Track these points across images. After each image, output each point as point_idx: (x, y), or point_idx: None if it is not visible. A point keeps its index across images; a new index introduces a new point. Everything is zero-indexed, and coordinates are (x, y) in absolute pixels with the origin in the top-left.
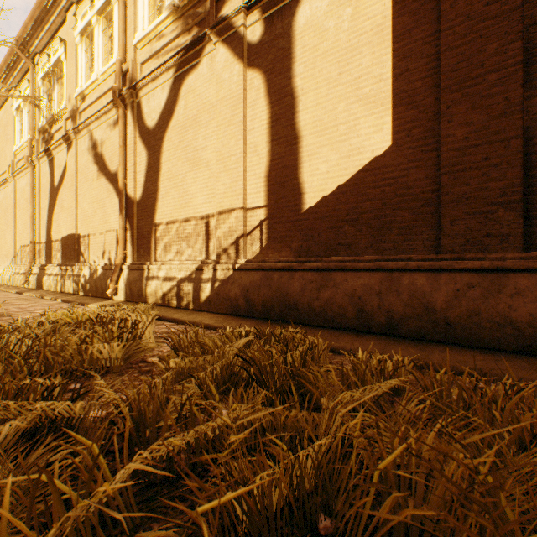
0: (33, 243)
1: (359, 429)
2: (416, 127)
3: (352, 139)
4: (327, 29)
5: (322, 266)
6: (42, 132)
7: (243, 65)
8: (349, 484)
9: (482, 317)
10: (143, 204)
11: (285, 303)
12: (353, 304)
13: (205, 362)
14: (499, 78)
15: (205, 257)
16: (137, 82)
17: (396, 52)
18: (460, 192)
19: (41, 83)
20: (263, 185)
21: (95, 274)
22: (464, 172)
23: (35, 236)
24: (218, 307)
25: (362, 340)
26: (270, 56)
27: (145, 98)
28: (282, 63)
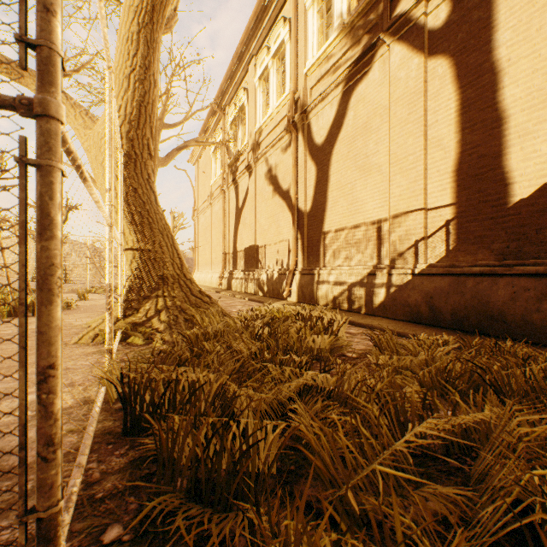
0: (224, 254)
1: None
2: None
3: None
4: None
5: (545, 270)
6: (230, 166)
7: (423, 56)
8: None
9: None
10: (312, 215)
11: (485, 313)
12: None
13: (408, 364)
14: None
15: (377, 262)
16: (307, 106)
17: None
18: None
19: (229, 128)
20: (449, 181)
21: (271, 278)
22: None
23: (225, 248)
24: (394, 313)
25: None
26: (459, 35)
27: (314, 119)
28: (477, 38)
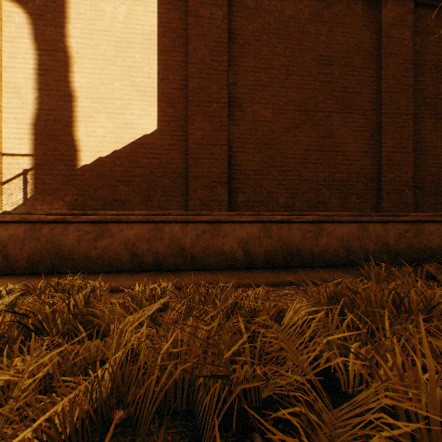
0: None
1: (144, 335)
2: (174, 122)
3: (127, 115)
4: (104, 12)
5: (100, 219)
6: None
7: None
8: (139, 376)
9: (210, 251)
10: None
11: (59, 255)
12: (128, 250)
13: None
14: (218, 108)
15: None
16: None
17: (161, 61)
18: (199, 172)
19: None
20: (28, 132)
21: None
22: (201, 159)
23: None
24: None
25: (136, 277)
26: (38, 1)
27: None
28: (54, 15)
